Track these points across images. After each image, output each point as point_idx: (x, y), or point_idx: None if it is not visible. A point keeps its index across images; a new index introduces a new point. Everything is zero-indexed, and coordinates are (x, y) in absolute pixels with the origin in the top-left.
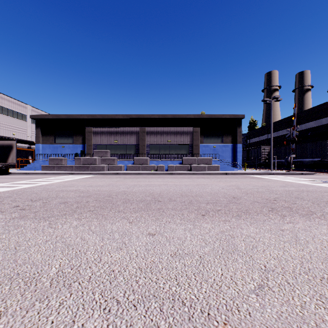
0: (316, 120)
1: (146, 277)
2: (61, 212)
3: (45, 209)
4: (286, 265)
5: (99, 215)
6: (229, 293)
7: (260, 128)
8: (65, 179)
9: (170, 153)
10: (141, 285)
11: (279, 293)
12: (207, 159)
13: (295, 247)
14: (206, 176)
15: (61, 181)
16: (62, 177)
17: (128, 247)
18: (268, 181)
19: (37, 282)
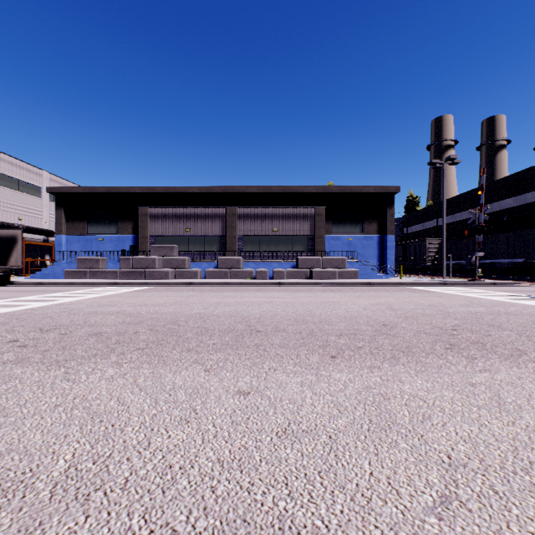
0: (517, 195)
1: (230, 479)
2: (88, 352)
3: (62, 347)
4: (488, 455)
5: (153, 357)
6: (386, 514)
7: (424, 210)
8: (102, 293)
9: (278, 250)
10: (221, 497)
11: (481, 515)
12: (338, 260)
13: (500, 418)
14: (336, 288)
15: (96, 296)
16: (98, 290)
17: (200, 418)
18: (440, 296)
19: (27, 491)
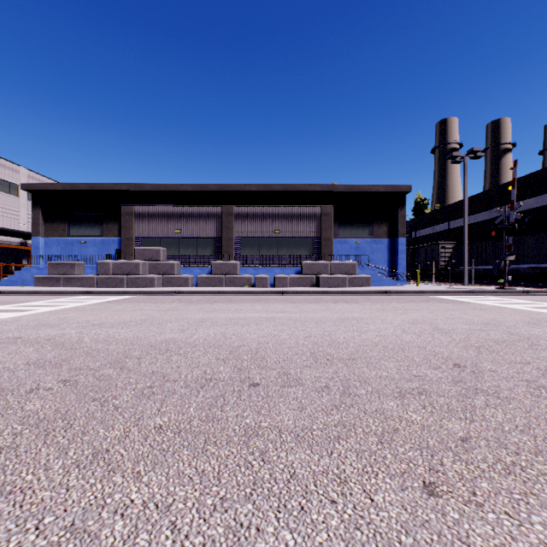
0: (539, 195)
1: None
2: None
3: None
4: None
5: None
6: None
7: (434, 212)
8: (62, 306)
9: (280, 254)
10: None
11: None
12: (347, 265)
13: None
14: (349, 297)
15: (49, 310)
16: (61, 300)
17: None
18: (482, 308)
19: None
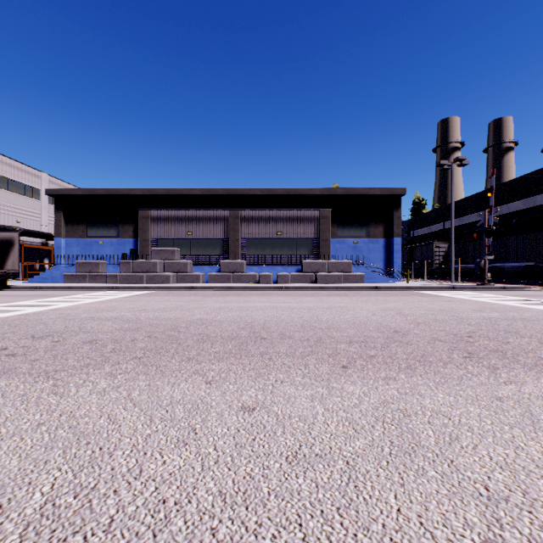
0: (526, 198)
1: (234, 518)
2: (81, 362)
3: (54, 355)
4: (531, 485)
5: (150, 367)
6: None
7: (431, 212)
8: (101, 298)
9: (282, 253)
10: None
11: None
12: (343, 264)
13: (537, 439)
14: (342, 292)
15: (94, 301)
16: (97, 294)
17: (200, 439)
18: (450, 300)
19: None
